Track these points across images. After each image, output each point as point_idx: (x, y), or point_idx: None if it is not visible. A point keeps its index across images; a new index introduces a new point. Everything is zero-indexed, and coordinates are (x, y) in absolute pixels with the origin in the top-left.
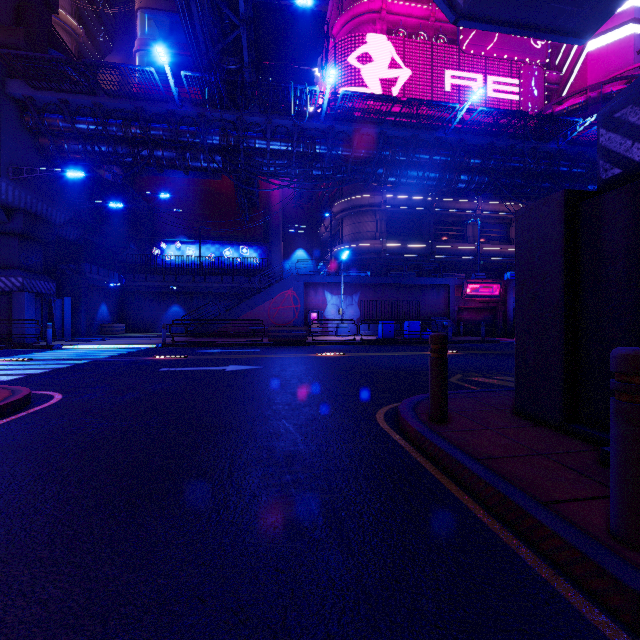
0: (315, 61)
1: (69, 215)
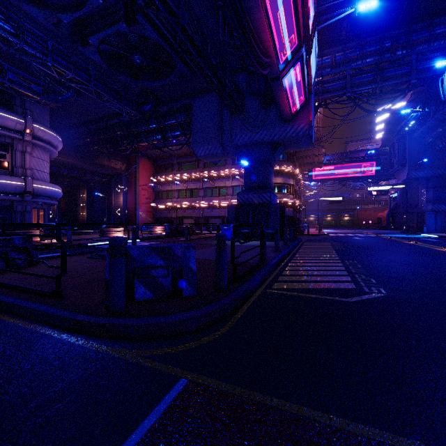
0: None
1: None
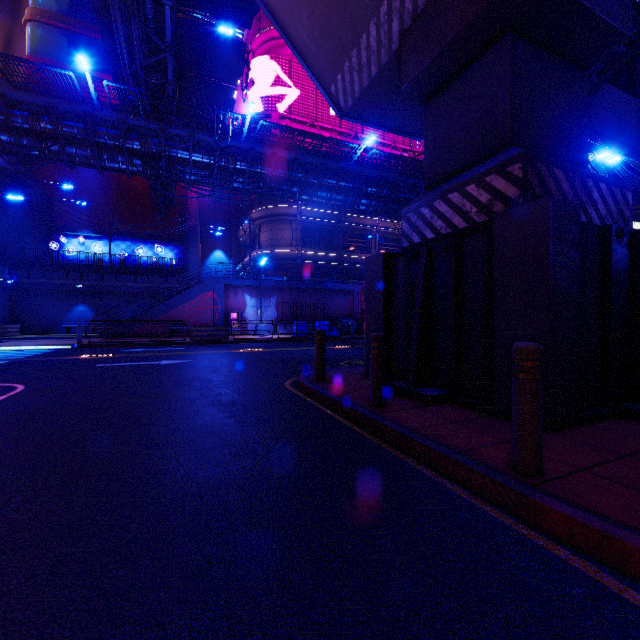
0: (235, 81)
1: None
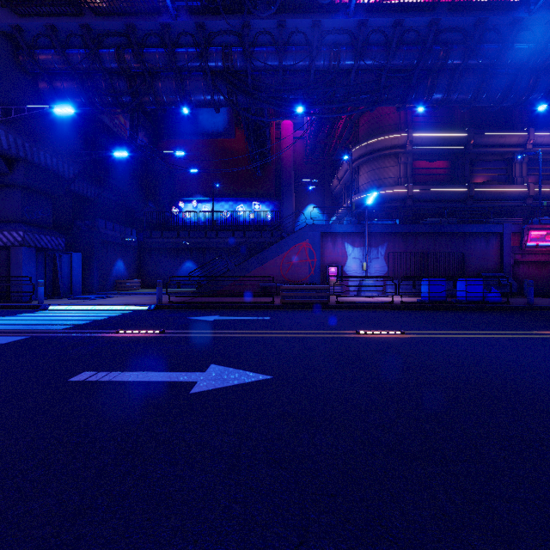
0: None
1: (78, 168)
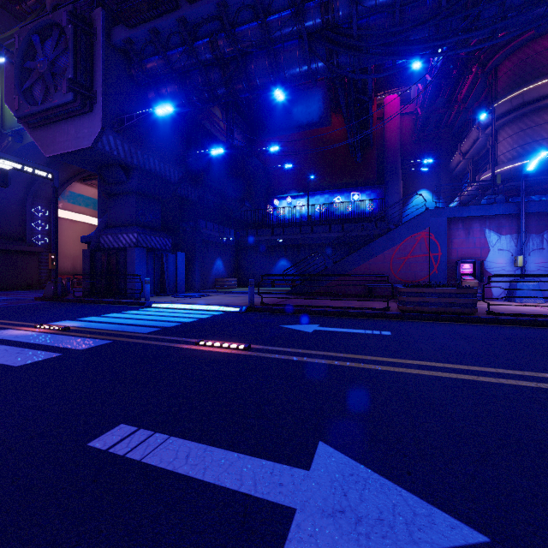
0: None
1: (182, 171)
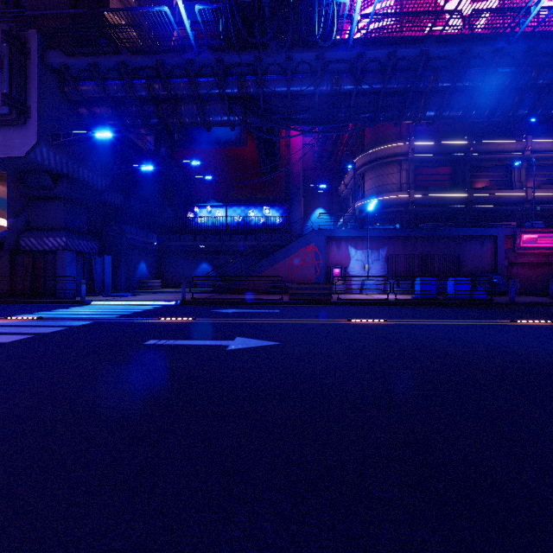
0: None
1: (109, 180)
